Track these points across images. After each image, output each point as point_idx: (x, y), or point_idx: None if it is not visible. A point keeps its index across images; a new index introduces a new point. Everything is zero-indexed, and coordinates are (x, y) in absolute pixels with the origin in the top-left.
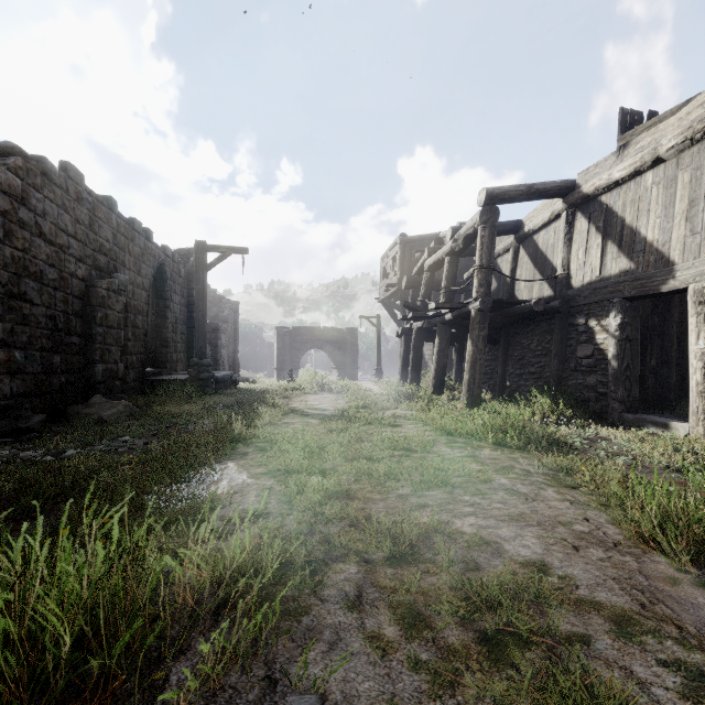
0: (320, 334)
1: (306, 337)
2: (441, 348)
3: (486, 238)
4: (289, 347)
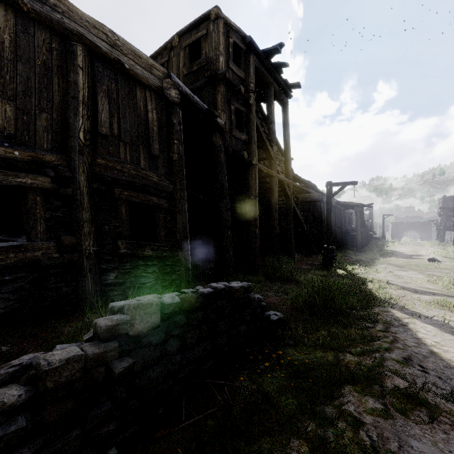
0: (411, 224)
1: (404, 226)
2: (440, 233)
3: (445, 216)
4: (396, 229)
